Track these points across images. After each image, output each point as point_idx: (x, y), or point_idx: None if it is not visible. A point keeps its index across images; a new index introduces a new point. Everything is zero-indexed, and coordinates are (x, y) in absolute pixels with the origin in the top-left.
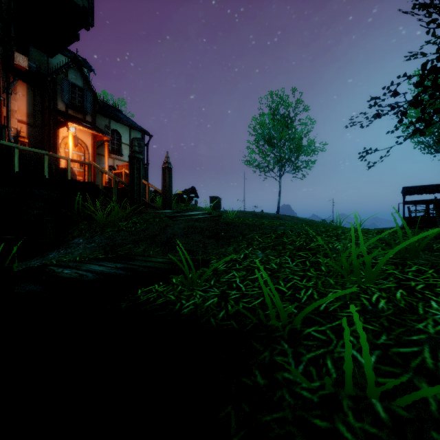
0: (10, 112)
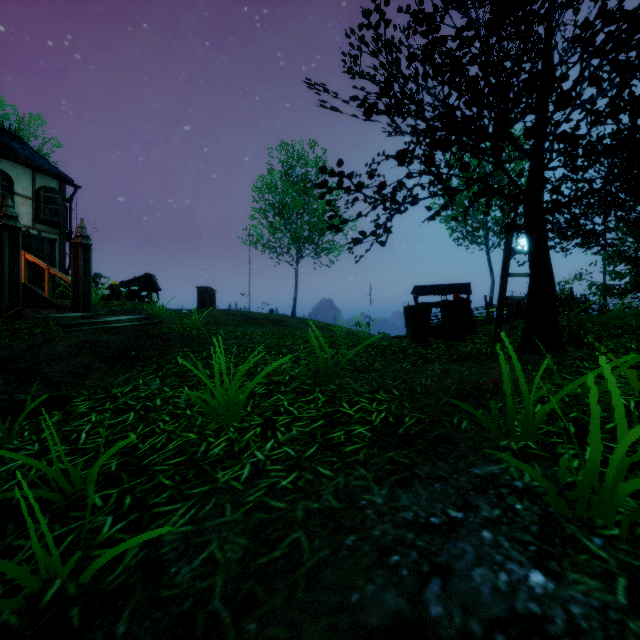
0: None
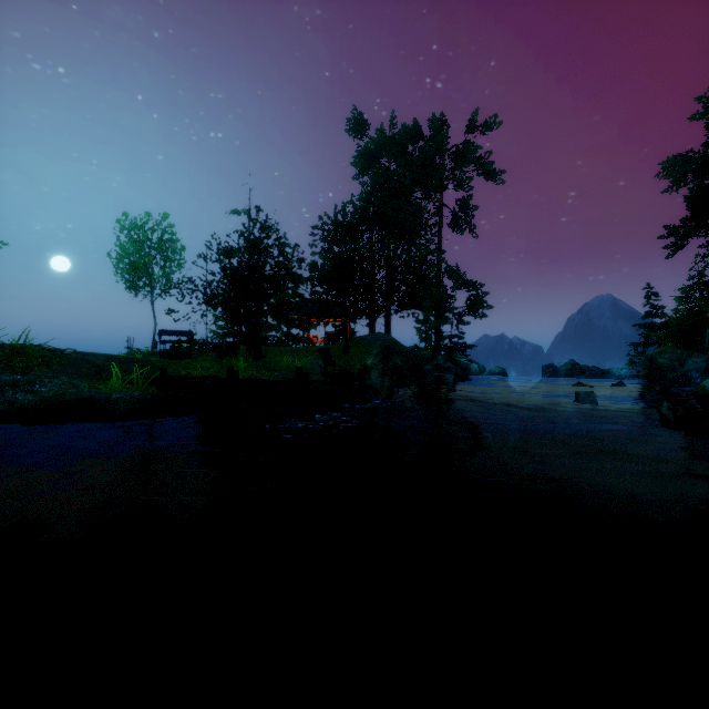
0: None
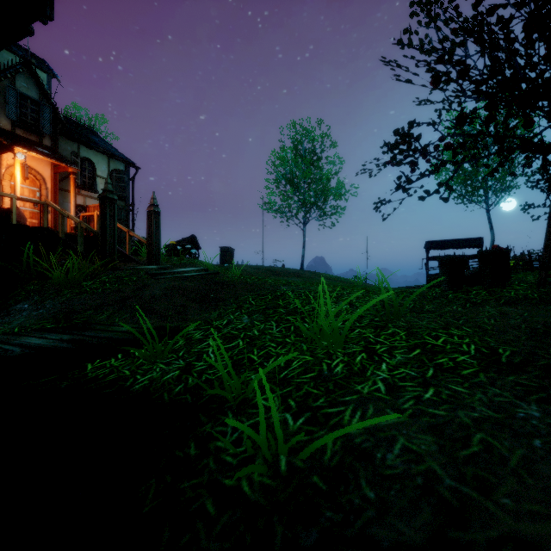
0: None
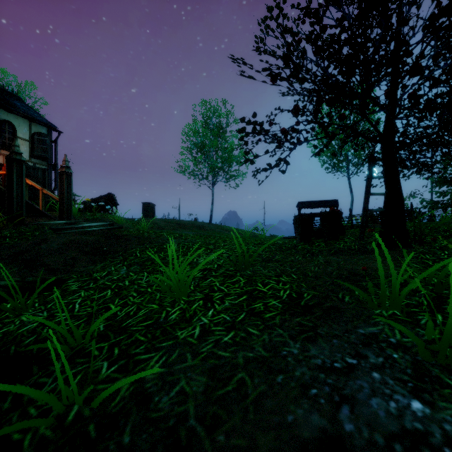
0: None
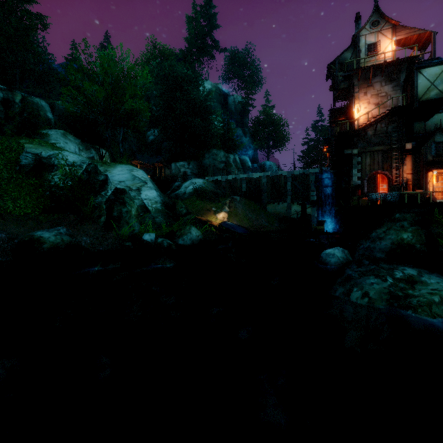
0: (403, 172)
